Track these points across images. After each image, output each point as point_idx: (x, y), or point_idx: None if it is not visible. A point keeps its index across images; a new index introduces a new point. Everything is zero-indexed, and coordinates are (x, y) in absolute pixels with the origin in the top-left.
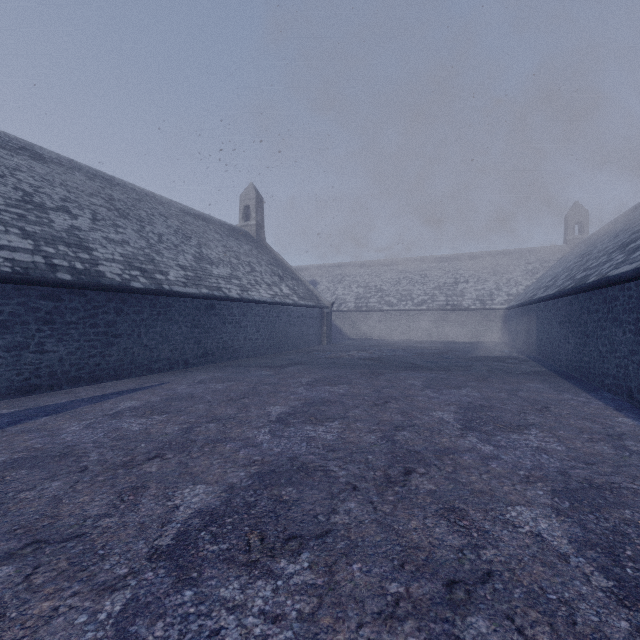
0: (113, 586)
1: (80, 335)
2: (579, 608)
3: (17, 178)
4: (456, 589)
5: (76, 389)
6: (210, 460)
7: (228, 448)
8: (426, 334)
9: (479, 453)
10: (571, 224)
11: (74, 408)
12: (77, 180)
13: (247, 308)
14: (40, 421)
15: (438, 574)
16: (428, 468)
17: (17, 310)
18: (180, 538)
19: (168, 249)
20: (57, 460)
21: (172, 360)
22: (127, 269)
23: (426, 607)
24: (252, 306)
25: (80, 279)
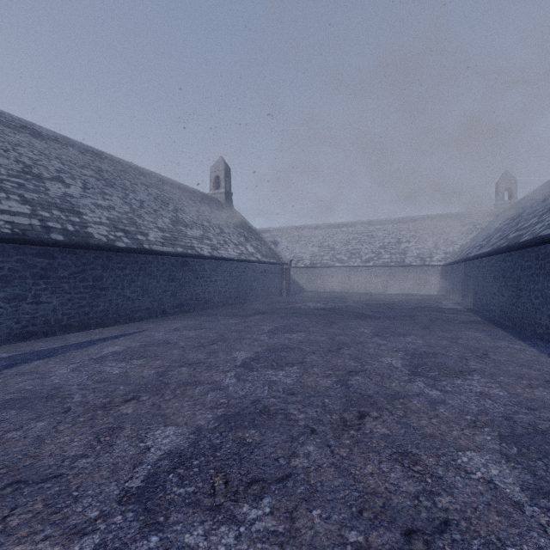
0: (83, 530)
1: (71, 288)
2: None
3: (18, 152)
4: (414, 539)
5: (67, 335)
6: (181, 402)
7: (197, 391)
8: (373, 287)
9: (427, 398)
10: (501, 190)
11: (64, 353)
12: (70, 154)
13: (217, 265)
14: (33, 364)
15: (396, 522)
16: (380, 412)
17: (16, 266)
18: (149, 480)
19: (148, 213)
20: (44, 401)
21: (151, 310)
22: (112, 231)
23: None
24: (221, 263)
25: (71, 239)
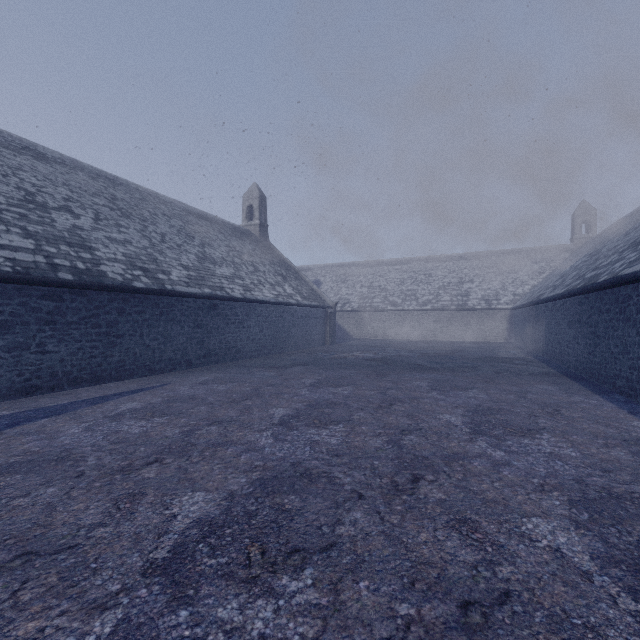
0: (104, 604)
1: (82, 335)
2: (607, 635)
3: (19, 178)
4: (471, 611)
5: (77, 390)
6: (210, 465)
7: (229, 452)
8: (431, 334)
9: (490, 459)
10: (578, 223)
11: (74, 410)
12: (80, 180)
13: (250, 308)
14: (39, 423)
15: (451, 594)
16: (437, 475)
17: (18, 310)
18: (177, 550)
19: (171, 249)
20: (54, 464)
21: (174, 360)
22: (129, 269)
23: (440, 632)
24: (255, 306)
25: (81, 279)
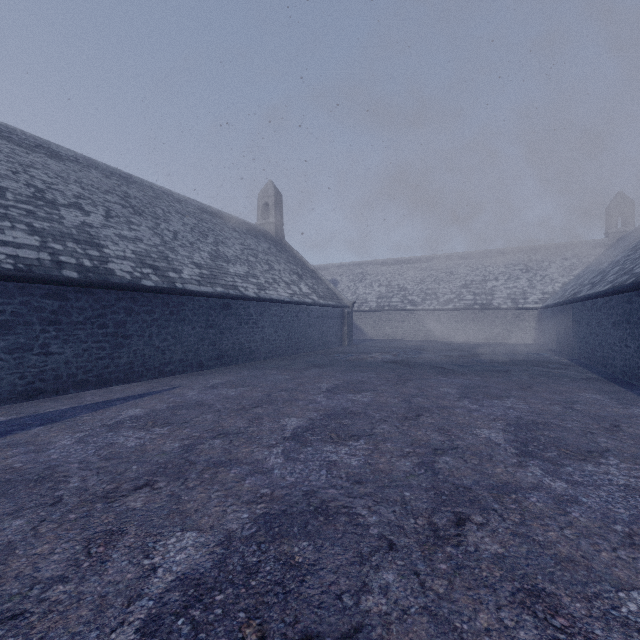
0: None
1: (87, 336)
2: None
3: (30, 175)
4: None
5: (82, 393)
6: (208, 492)
7: (232, 475)
8: (452, 335)
9: (550, 493)
10: (613, 216)
11: (73, 416)
12: (93, 177)
13: (264, 308)
14: (32, 432)
15: None
16: (486, 515)
17: (20, 310)
18: (148, 629)
19: (183, 247)
20: (31, 486)
21: (185, 362)
22: (138, 267)
23: None
24: (270, 305)
25: (87, 277)
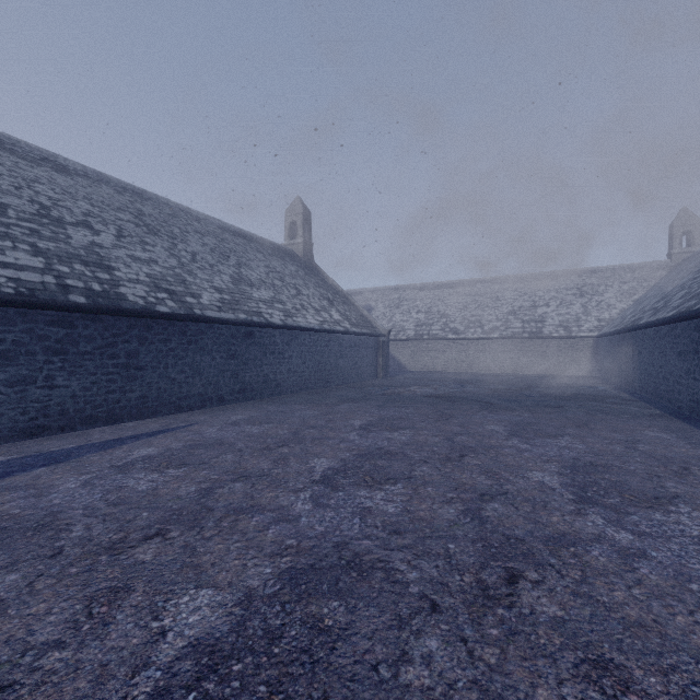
0: None
1: (96, 367)
2: None
3: (35, 190)
4: None
5: (91, 430)
6: (227, 543)
7: (254, 523)
8: (499, 366)
9: (614, 545)
10: (677, 235)
11: (79, 456)
12: (104, 193)
13: (291, 336)
14: (33, 474)
15: None
16: (542, 571)
17: (22, 338)
18: None
19: (202, 269)
20: (29, 535)
21: (204, 396)
22: (153, 291)
23: None
24: (297, 334)
25: (96, 302)
